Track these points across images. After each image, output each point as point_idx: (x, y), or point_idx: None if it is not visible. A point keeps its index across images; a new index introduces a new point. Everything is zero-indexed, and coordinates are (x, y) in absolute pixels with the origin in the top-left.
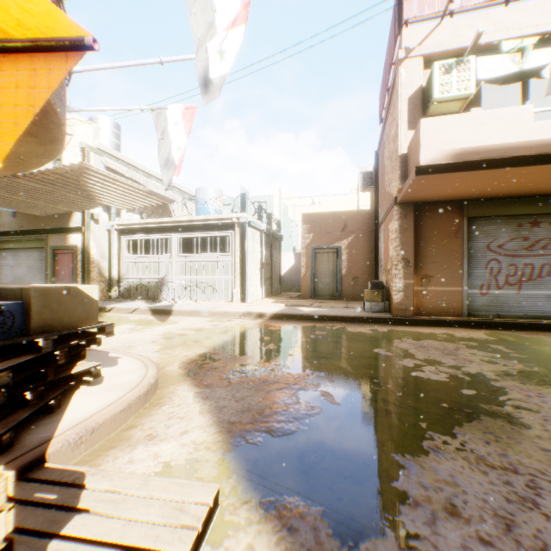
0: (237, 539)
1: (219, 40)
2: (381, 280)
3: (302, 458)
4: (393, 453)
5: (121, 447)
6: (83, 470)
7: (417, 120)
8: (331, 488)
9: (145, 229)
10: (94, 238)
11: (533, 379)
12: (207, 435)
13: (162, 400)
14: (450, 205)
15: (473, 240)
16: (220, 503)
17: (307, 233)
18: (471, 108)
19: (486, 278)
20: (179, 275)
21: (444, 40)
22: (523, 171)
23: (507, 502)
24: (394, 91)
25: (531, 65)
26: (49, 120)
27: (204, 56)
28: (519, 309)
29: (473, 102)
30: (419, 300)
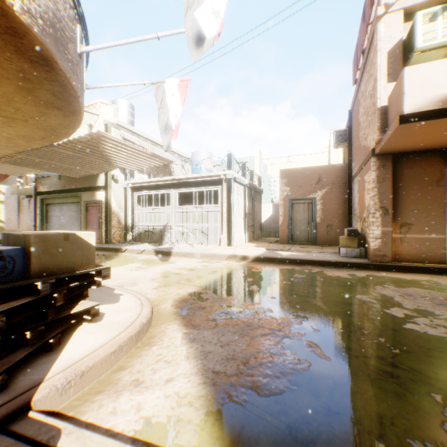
0: None
1: None
2: (355, 227)
3: (294, 431)
4: (406, 437)
5: (108, 392)
6: (61, 426)
7: (397, 72)
8: None
9: (152, 186)
10: (114, 194)
11: None
12: (190, 385)
13: (153, 340)
14: (431, 154)
15: None
16: None
17: (285, 187)
18: None
19: None
20: (177, 223)
21: None
22: None
23: None
24: (371, 49)
25: None
26: (68, 93)
27: (192, 16)
28: None
29: None
30: (397, 246)
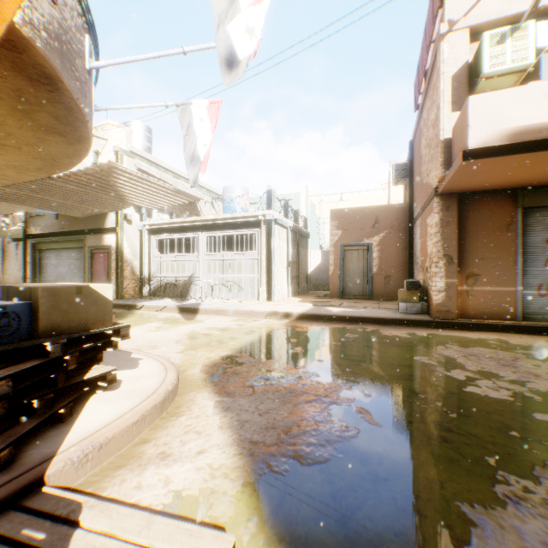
0: None
1: (242, 12)
2: (417, 279)
3: (338, 498)
4: (455, 500)
5: (131, 466)
6: (81, 500)
7: (462, 100)
8: None
9: (174, 228)
10: (126, 238)
11: None
12: (225, 457)
13: (180, 409)
14: (501, 194)
15: (529, 234)
16: None
17: (336, 230)
18: (528, 83)
19: (545, 277)
20: (206, 273)
21: (495, 8)
22: None
23: None
24: (434, 71)
25: None
26: (74, 117)
27: (225, 34)
28: None
29: (531, 75)
30: (463, 301)
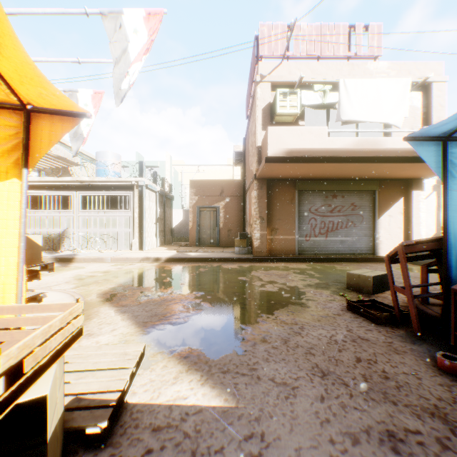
0: (157, 365)
1: (134, 68)
2: (247, 231)
3: (191, 332)
4: (241, 324)
5: None
6: None
7: (268, 124)
8: (207, 341)
9: (46, 186)
10: None
11: (322, 286)
12: (130, 329)
13: (91, 316)
14: (289, 182)
15: (302, 205)
16: (145, 355)
17: (194, 195)
18: (299, 121)
19: (309, 230)
20: (81, 228)
21: (284, 74)
22: (324, 166)
23: (289, 335)
24: (254, 101)
25: (330, 100)
26: None
27: (121, 74)
28: (327, 249)
29: (301, 117)
30: (270, 245)
